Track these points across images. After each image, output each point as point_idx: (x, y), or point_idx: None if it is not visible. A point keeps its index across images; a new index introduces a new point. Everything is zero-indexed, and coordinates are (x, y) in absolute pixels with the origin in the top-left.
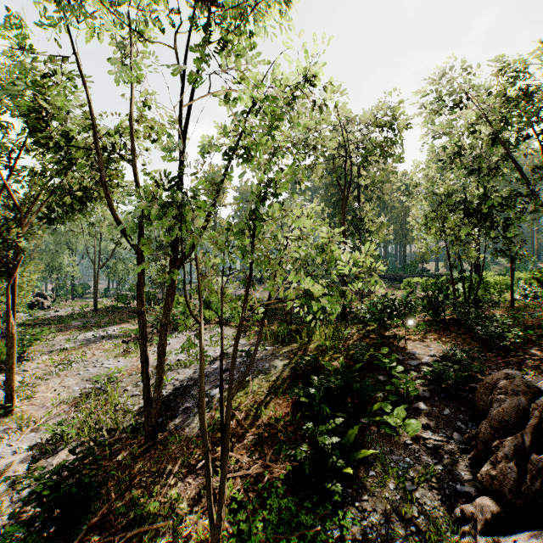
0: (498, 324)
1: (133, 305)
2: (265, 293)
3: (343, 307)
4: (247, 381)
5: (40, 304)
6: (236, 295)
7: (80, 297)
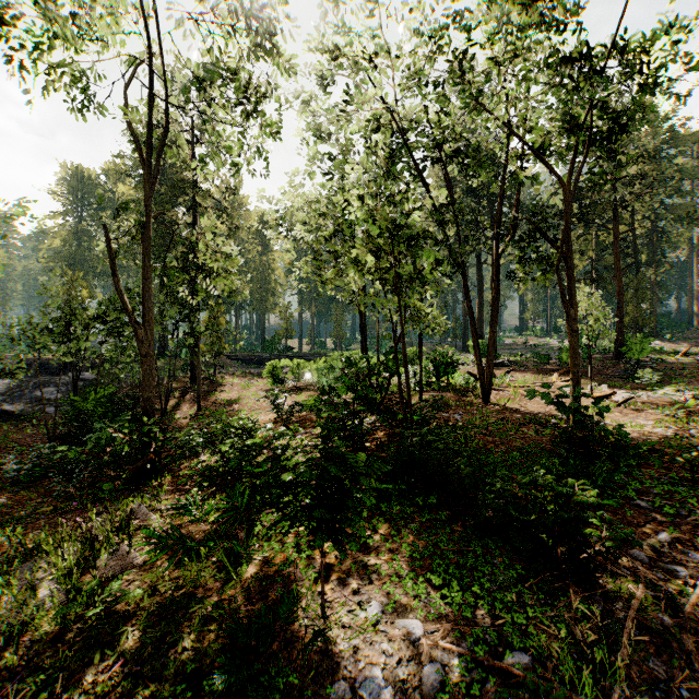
0: (570, 506)
1: None
2: None
3: (141, 440)
4: None
5: None
6: None
7: None
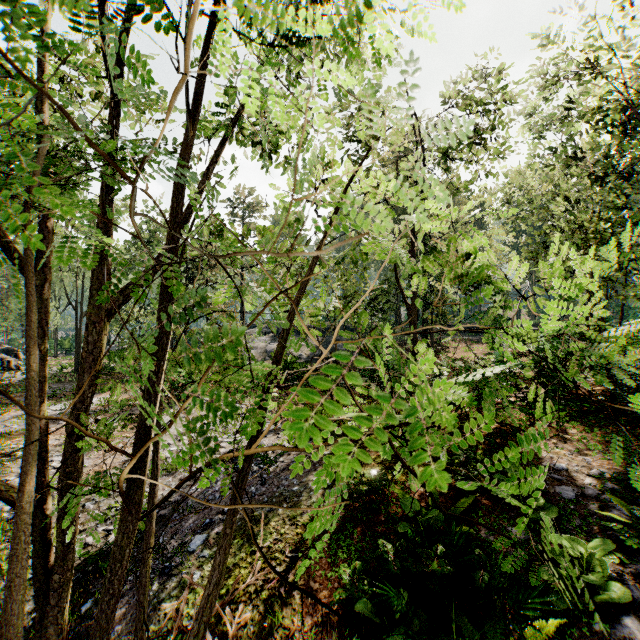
0: None
1: (132, 363)
2: (305, 349)
3: None
4: (257, 520)
5: (6, 363)
6: (267, 351)
7: (68, 353)
